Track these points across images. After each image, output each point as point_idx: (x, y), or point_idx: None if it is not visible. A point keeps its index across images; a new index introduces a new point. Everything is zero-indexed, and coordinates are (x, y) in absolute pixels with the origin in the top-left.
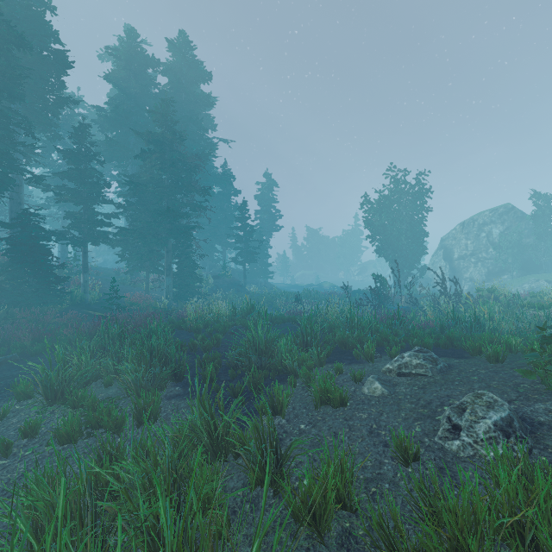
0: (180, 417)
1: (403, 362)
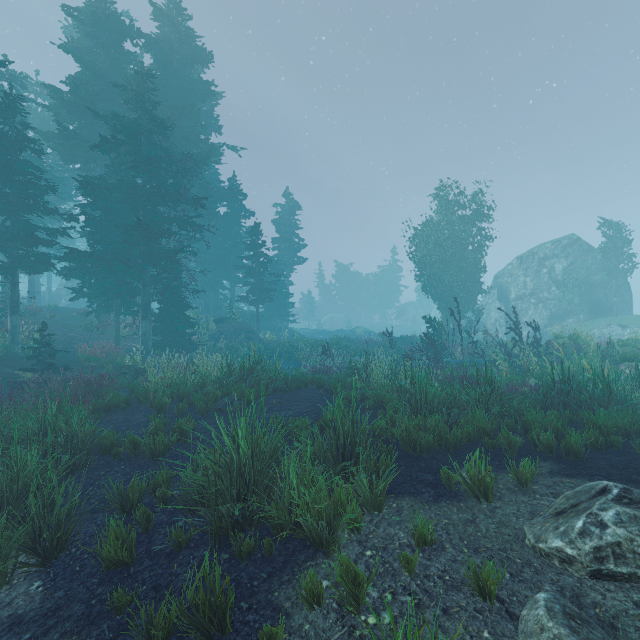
0: None
1: (607, 542)
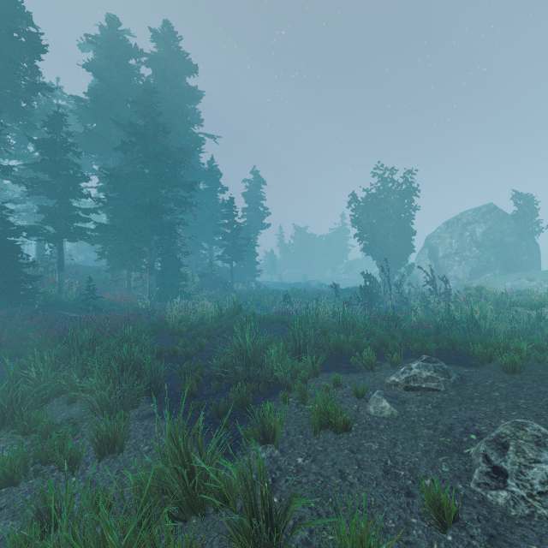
0: (144, 463)
1: (411, 374)
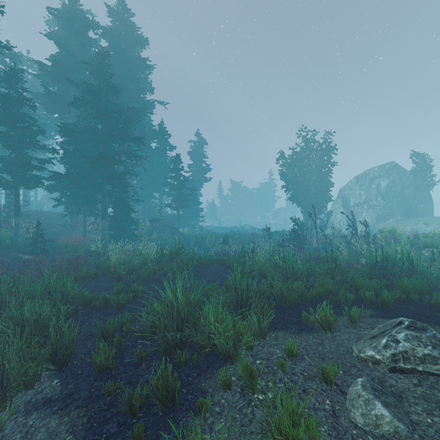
0: None
1: (399, 351)
